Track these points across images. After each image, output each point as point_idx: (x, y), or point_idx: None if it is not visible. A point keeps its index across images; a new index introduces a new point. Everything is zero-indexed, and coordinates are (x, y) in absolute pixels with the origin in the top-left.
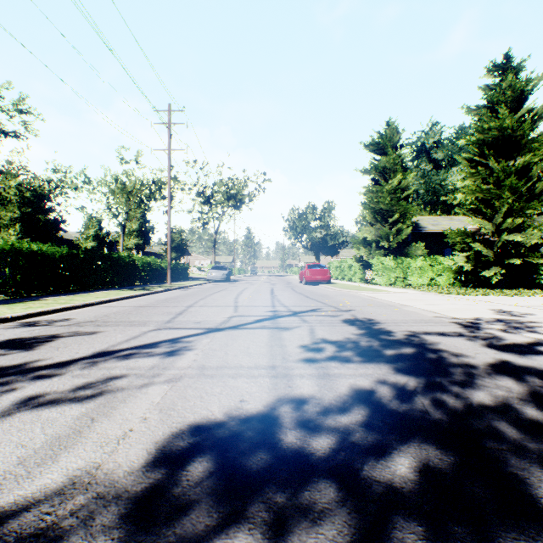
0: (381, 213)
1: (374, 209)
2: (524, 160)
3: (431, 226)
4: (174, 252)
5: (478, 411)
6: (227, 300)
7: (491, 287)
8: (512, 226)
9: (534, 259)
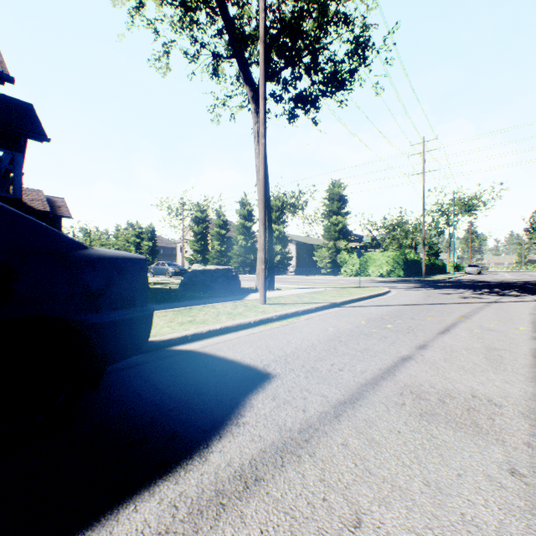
0: None
1: None
2: None
3: None
4: (433, 256)
5: None
6: (502, 277)
7: None
8: None
9: None
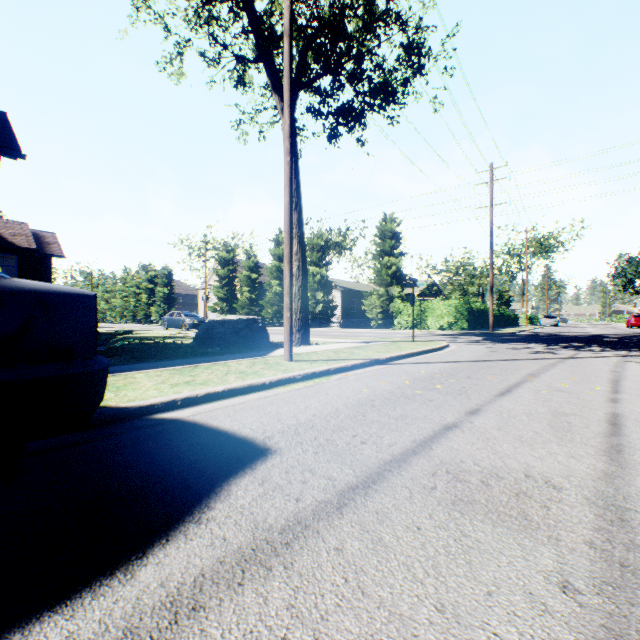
0: None
1: None
2: None
3: None
4: (503, 306)
5: None
6: (582, 330)
7: None
8: None
9: None
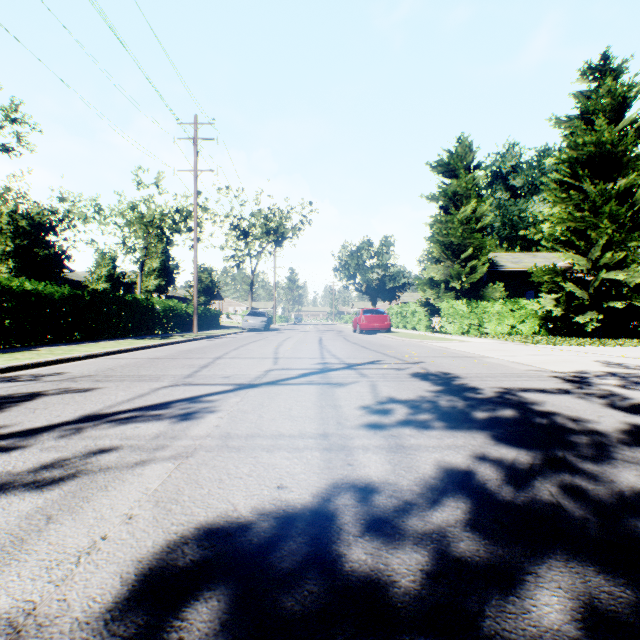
0: (451, 248)
1: (443, 243)
2: (627, 182)
3: (510, 263)
4: (203, 295)
5: (638, 504)
6: (265, 351)
7: (585, 336)
8: (611, 262)
9: (639, 301)
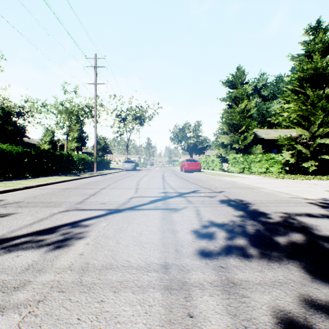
0: (233, 126)
1: (229, 124)
2: None
3: (264, 135)
4: (101, 152)
5: None
6: (131, 183)
7: (306, 174)
8: (322, 134)
9: None
